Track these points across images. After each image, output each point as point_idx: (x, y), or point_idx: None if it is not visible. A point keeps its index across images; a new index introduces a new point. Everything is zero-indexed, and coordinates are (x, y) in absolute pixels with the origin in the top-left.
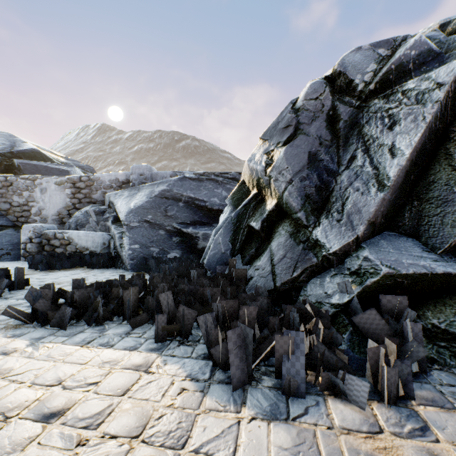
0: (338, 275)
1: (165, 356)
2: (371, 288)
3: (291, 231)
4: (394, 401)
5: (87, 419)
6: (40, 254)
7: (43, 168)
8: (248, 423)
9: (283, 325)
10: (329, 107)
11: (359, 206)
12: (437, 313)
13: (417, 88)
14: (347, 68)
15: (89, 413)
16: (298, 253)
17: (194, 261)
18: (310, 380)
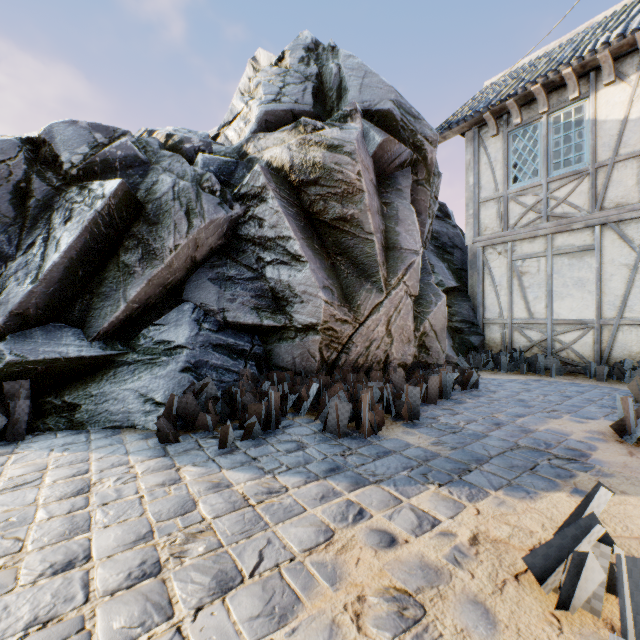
0: None
1: None
2: None
3: None
4: None
5: None
6: None
7: None
8: None
9: None
10: (20, 177)
11: (11, 297)
12: (74, 391)
13: (96, 192)
14: (55, 139)
15: None
16: None
17: None
18: None
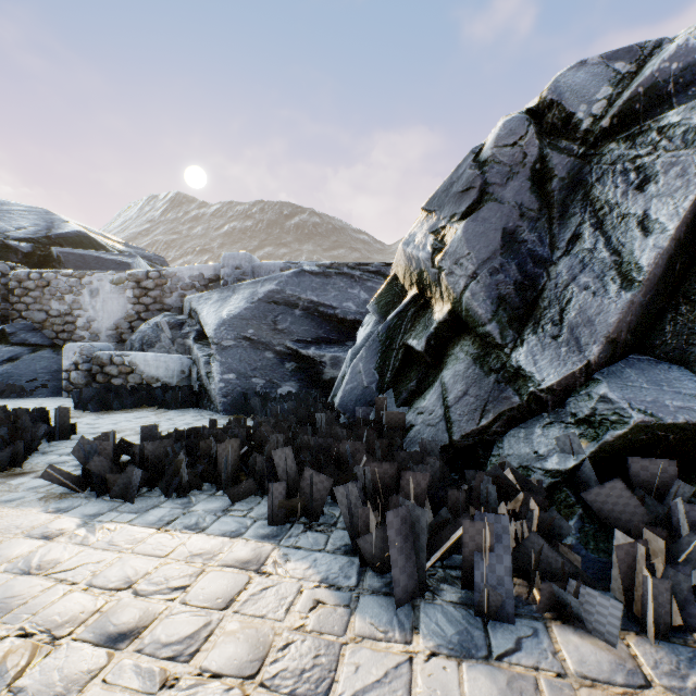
0: (556, 424)
1: (285, 548)
2: (613, 447)
3: (474, 354)
4: (664, 634)
5: (173, 645)
6: (91, 386)
7: (92, 260)
8: (425, 662)
9: (471, 503)
10: (535, 157)
11: (590, 315)
12: None
13: (686, 123)
14: (563, 95)
15: (176, 636)
16: (487, 388)
17: (319, 399)
18: (519, 594)
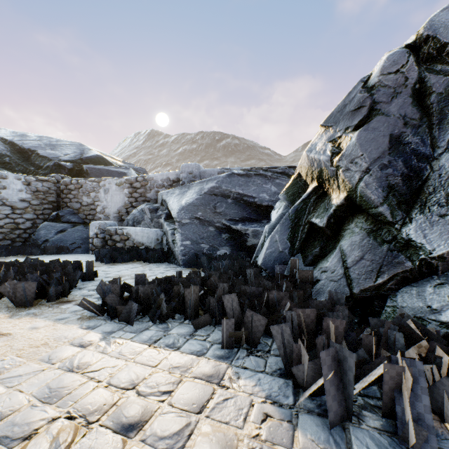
0: (447, 285)
1: (236, 367)
2: None
3: (368, 229)
4: None
5: (166, 439)
6: (105, 248)
7: (105, 171)
8: None
9: (380, 345)
10: (415, 79)
11: None
12: None
13: None
14: (437, 30)
15: (167, 431)
16: (381, 255)
17: (245, 258)
18: (434, 428)
